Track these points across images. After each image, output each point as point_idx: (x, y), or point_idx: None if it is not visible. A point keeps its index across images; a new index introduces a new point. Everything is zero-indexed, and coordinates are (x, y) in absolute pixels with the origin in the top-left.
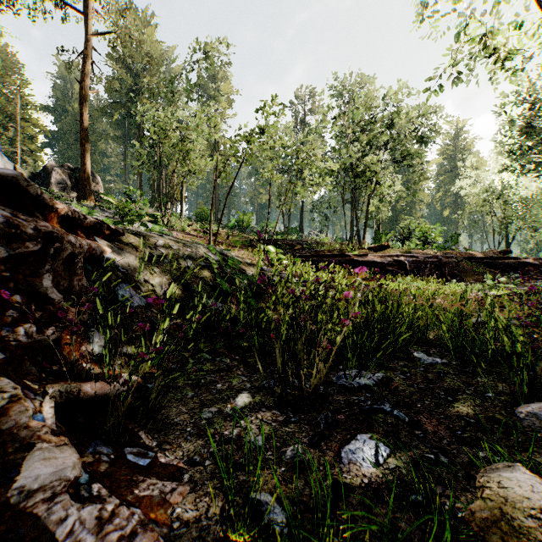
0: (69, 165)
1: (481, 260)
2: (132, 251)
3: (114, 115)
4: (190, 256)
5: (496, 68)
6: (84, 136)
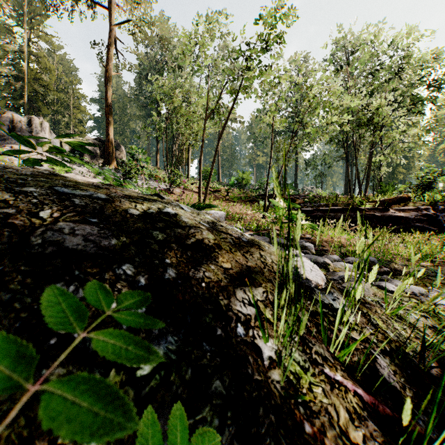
0: (100, 138)
1: None
2: None
3: (140, 99)
4: None
5: None
6: (108, 111)
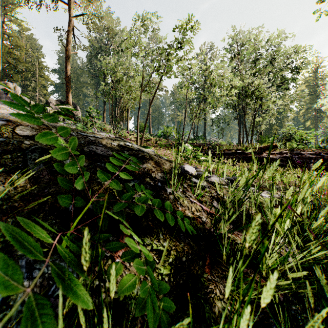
0: (60, 100)
1: None
2: None
3: (90, 71)
4: (49, 147)
5: None
6: (67, 80)
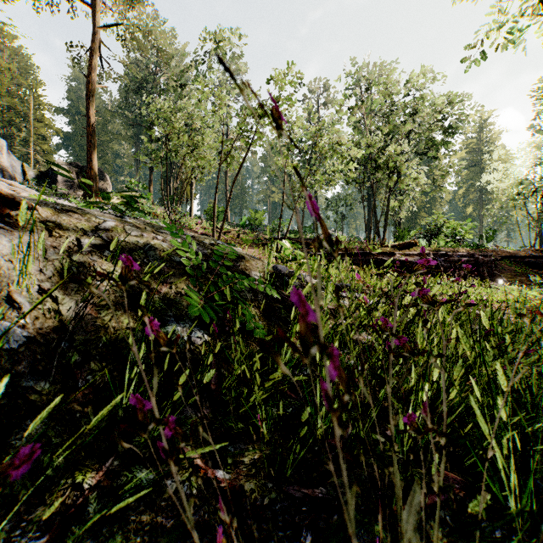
0: (77, 163)
1: (521, 259)
2: (39, 234)
3: (126, 115)
4: (158, 246)
5: None
6: (90, 132)
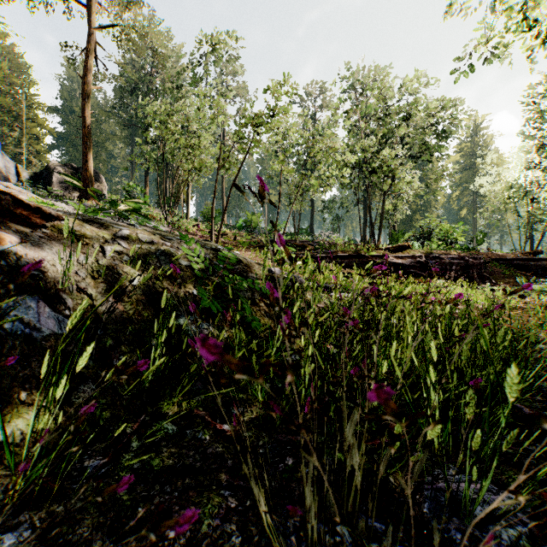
0: (72, 164)
1: (510, 261)
2: (70, 242)
3: (121, 115)
4: (168, 252)
5: (533, 46)
6: (86, 133)
